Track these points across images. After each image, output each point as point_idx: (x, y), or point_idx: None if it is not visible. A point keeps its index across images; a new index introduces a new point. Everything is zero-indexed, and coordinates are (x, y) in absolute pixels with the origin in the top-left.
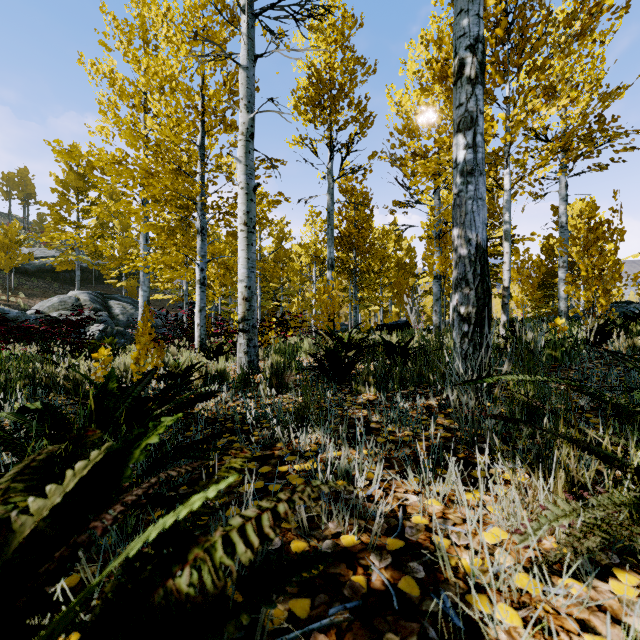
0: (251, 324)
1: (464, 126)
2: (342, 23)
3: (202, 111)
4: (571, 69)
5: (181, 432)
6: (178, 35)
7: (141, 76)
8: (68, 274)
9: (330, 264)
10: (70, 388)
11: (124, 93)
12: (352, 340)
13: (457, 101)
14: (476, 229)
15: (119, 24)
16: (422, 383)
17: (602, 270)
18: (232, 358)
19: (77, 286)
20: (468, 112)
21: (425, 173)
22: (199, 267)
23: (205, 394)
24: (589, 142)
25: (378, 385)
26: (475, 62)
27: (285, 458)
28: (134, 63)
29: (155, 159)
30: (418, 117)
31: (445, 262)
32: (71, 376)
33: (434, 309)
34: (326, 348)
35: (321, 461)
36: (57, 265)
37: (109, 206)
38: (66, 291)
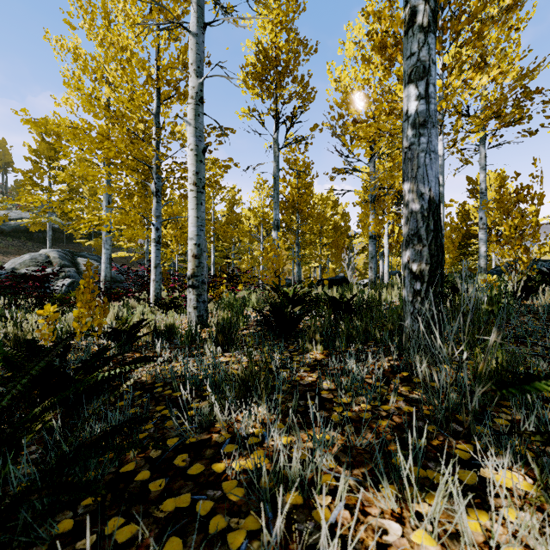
0: (200, 280)
1: (416, 76)
2: (287, 6)
3: (156, 81)
4: (506, 37)
5: (113, 402)
6: (133, 8)
7: (98, 46)
8: (41, 234)
9: (276, 225)
10: (11, 346)
11: (87, 67)
12: (296, 295)
13: (408, 51)
14: (429, 183)
15: (82, 4)
16: (368, 340)
17: (523, 231)
18: (185, 311)
19: (49, 245)
20: (420, 61)
21: (366, 137)
22: (154, 227)
23: (138, 361)
24: (522, 108)
25: (325, 343)
26: (427, 9)
27: (222, 453)
28: (91, 33)
29: (111, 124)
30: (356, 91)
31: (379, 223)
32: (12, 334)
33: (369, 266)
34: (272, 304)
35: (267, 453)
36: (31, 226)
37: (79, 174)
38: (39, 249)
